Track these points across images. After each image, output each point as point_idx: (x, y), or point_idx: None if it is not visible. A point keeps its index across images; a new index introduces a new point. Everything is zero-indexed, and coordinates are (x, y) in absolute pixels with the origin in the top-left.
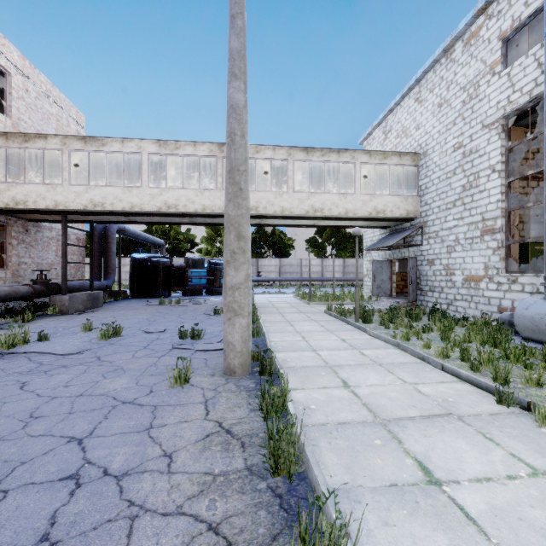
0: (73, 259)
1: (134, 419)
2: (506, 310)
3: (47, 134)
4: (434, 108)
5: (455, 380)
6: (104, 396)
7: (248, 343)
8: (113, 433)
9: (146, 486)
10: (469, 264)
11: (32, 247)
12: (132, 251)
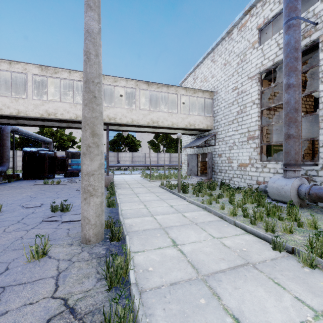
0: None
1: None
2: (260, 183)
3: None
4: (222, 66)
5: (244, 232)
6: None
7: (101, 216)
8: None
9: None
10: (241, 156)
11: None
12: (28, 146)
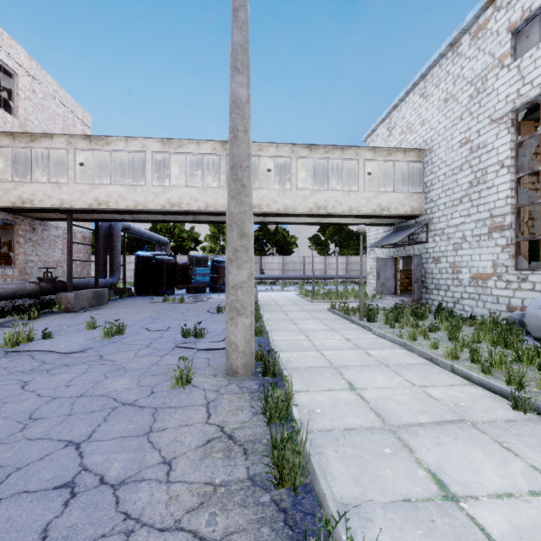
0: (79, 257)
1: (134, 422)
2: (515, 309)
3: (53, 133)
4: (440, 103)
5: (466, 382)
6: (104, 397)
7: (251, 343)
8: (111, 437)
9: (143, 497)
10: (477, 261)
11: (39, 246)
12: (137, 249)
